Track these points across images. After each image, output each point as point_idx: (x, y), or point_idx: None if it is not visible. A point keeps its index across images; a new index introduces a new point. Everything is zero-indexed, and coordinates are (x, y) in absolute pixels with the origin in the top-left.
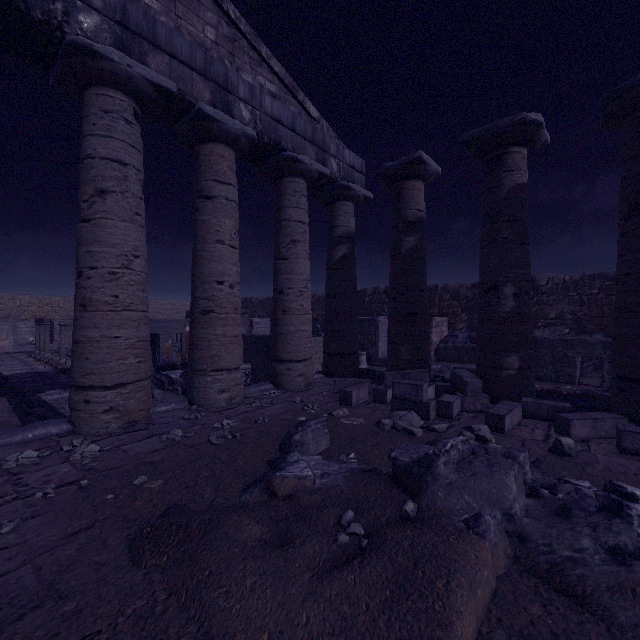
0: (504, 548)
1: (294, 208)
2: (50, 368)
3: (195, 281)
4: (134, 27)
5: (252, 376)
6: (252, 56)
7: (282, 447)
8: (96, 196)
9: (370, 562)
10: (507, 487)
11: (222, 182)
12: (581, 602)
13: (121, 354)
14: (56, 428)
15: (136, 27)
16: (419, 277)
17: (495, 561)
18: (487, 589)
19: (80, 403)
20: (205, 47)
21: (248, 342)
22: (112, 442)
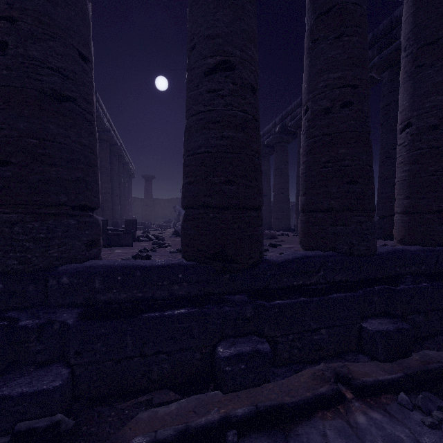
0: None
1: None
2: None
3: None
4: None
5: None
6: None
7: None
8: None
9: None
10: None
11: None
12: None
13: None
14: None
15: None
16: None
17: None
18: None
19: None
20: None
21: None
22: None
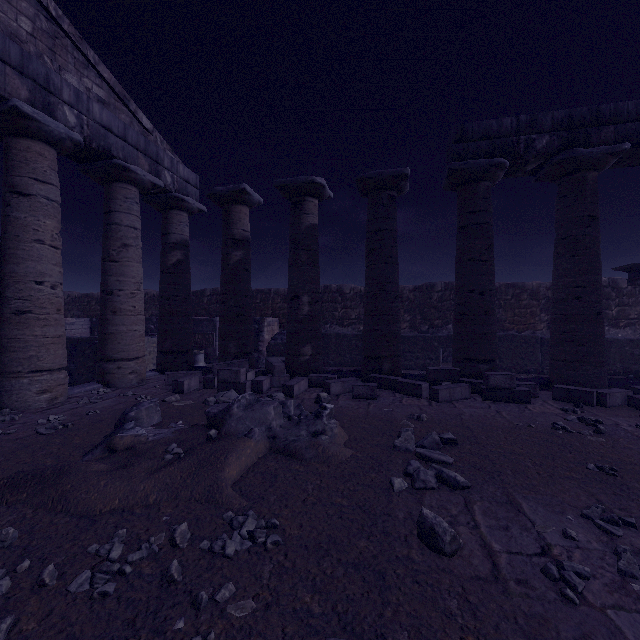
0: (265, 445)
1: (126, 214)
2: None
3: (5, 280)
4: None
5: (70, 381)
6: (77, 57)
7: (118, 425)
8: None
9: (185, 460)
10: (269, 413)
11: (42, 181)
12: (294, 456)
13: None
14: None
15: None
16: (245, 285)
17: (258, 450)
18: (249, 459)
19: None
20: (19, 38)
21: None
22: None
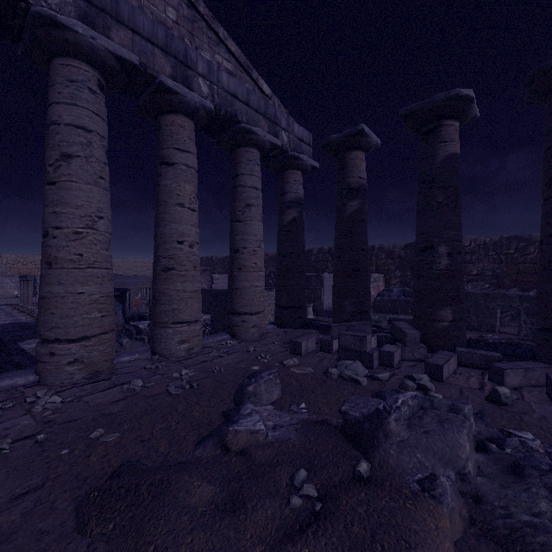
0: (459, 510)
1: (249, 175)
2: (31, 319)
3: (157, 241)
4: (98, 2)
5: (211, 326)
6: (210, 36)
7: (236, 397)
8: (61, 160)
9: (325, 532)
10: (460, 446)
11: (182, 150)
12: None
13: (85, 309)
14: (23, 379)
15: (100, 3)
16: (361, 238)
17: (452, 526)
18: None
19: (45, 355)
20: (166, 26)
21: (209, 296)
22: (75, 393)
